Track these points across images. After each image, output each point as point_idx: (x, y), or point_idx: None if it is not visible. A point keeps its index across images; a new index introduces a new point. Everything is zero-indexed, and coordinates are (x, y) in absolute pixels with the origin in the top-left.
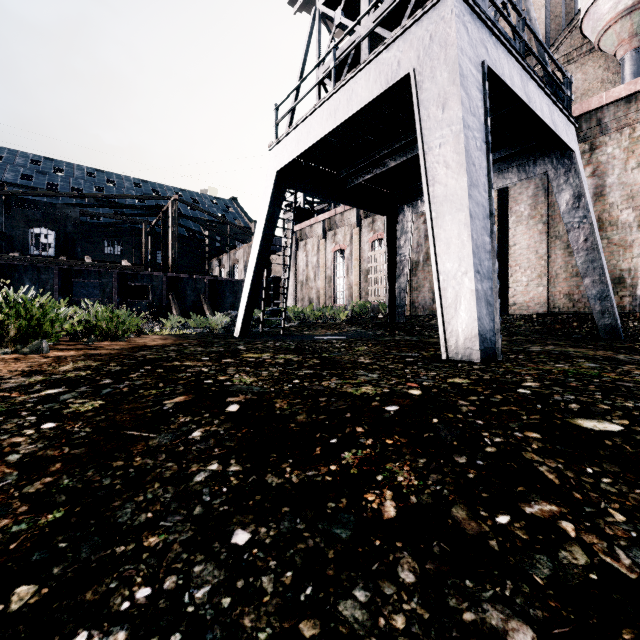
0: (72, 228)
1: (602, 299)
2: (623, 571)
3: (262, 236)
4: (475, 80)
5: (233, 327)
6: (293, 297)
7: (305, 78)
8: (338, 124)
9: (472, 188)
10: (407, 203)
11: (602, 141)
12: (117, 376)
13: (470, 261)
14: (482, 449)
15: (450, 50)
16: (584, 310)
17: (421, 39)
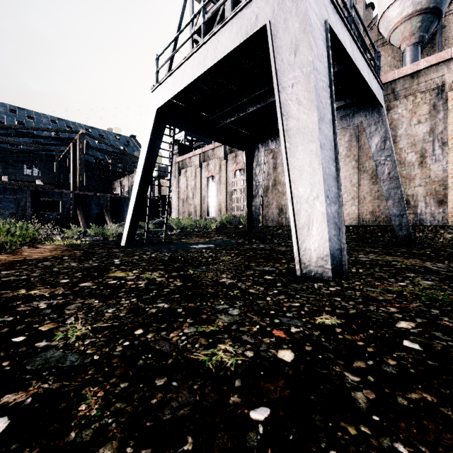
0: None
1: (400, 216)
2: None
3: (144, 162)
4: (320, 33)
5: None
6: (176, 211)
7: (180, 33)
8: (206, 69)
9: (321, 122)
10: (261, 142)
11: (395, 104)
12: None
13: (321, 187)
14: None
15: (301, 4)
16: (383, 223)
17: None
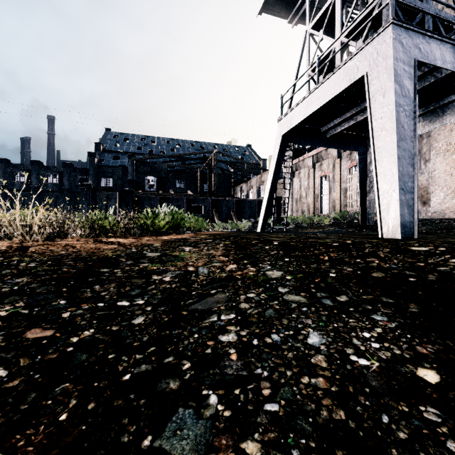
0: (164, 175)
1: None
2: (384, 266)
3: (273, 173)
4: (407, 74)
5: (253, 228)
6: (290, 210)
7: (300, 78)
8: (320, 106)
9: (400, 141)
10: None
11: None
12: (225, 238)
13: (396, 183)
14: (363, 251)
15: (388, 61)
16: None
17: (371, 54)
